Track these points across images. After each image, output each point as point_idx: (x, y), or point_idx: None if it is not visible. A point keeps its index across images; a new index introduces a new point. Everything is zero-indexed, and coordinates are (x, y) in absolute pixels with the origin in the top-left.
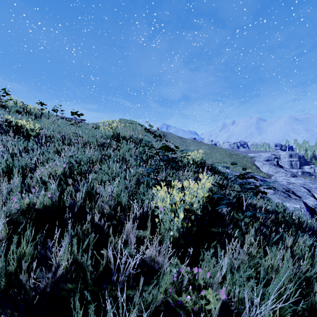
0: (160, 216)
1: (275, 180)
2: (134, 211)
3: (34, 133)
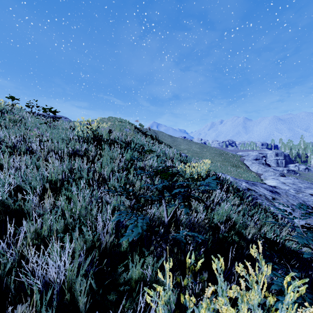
0: None
1: (265, 179)
2: None
3: None
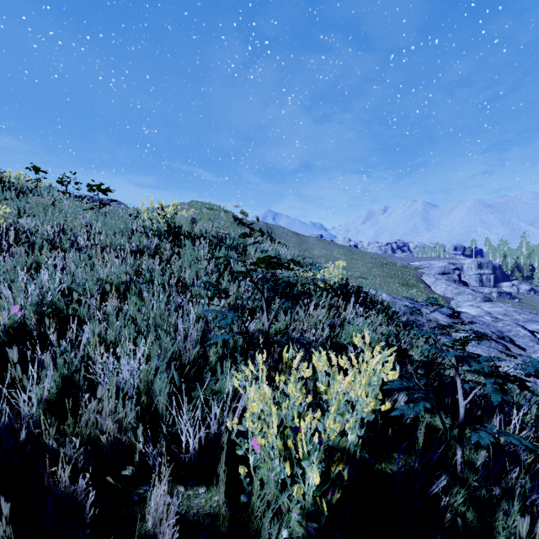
0: (252, 457)
1: (457, 306)
2: (183, 438)
3: None
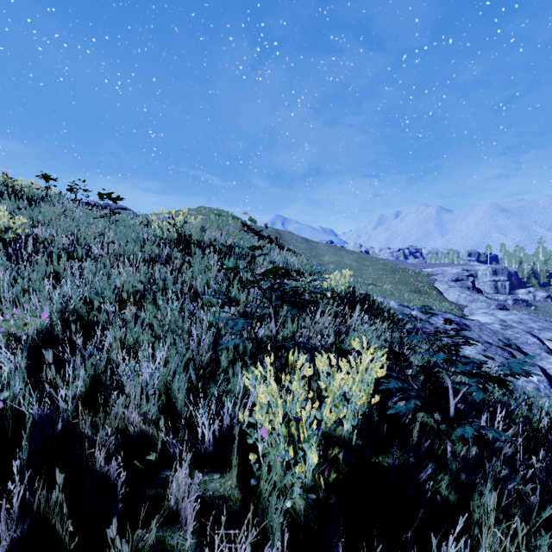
0: (261, 446)
1: (471, 314)
2: (200, 430)
3: (12, 236)
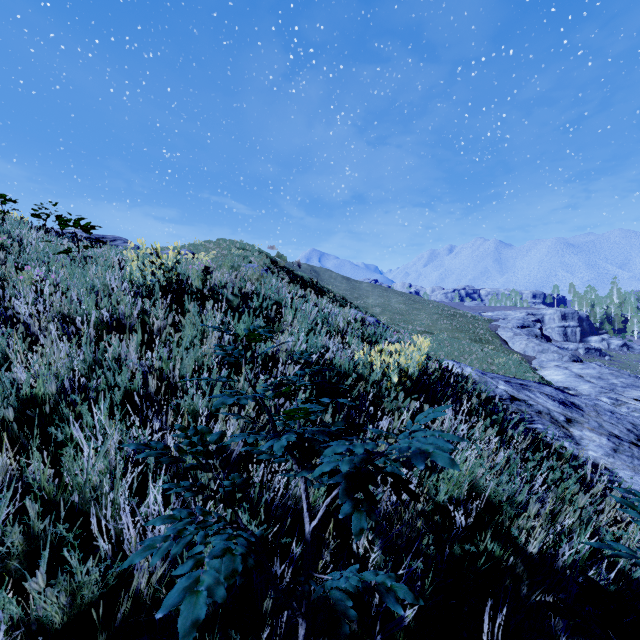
0: None
1: (541, 367)
2: None
3: None
